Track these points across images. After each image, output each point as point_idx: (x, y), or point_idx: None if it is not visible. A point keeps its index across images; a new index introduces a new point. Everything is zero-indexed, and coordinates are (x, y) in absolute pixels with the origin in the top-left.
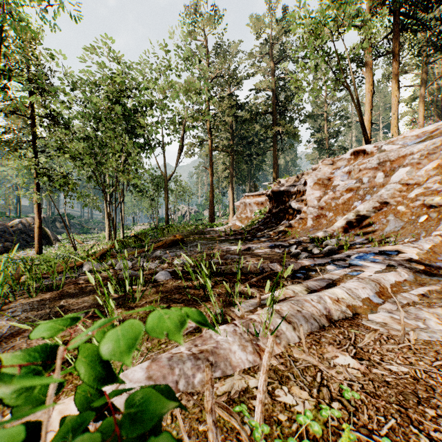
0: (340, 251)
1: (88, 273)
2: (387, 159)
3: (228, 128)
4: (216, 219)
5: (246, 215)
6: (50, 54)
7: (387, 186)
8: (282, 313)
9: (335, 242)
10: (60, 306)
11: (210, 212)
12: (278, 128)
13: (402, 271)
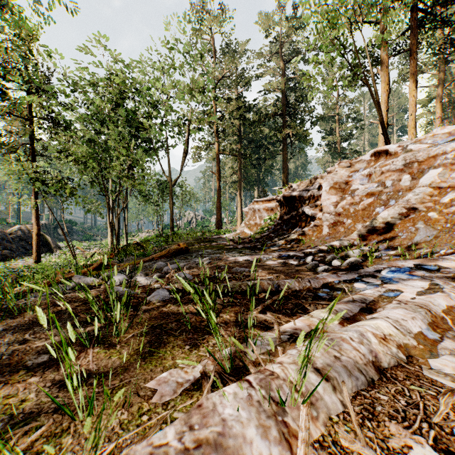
0: (363, 263)
1: (37, 309)
2: (414, 159)
3: (236, 131)
4: (223, 226)
5: (255, 221)
6: (48, 51)
7: (416, 190)
8: (314, 363)
9: (358, 253)
10: (23, 340)
11: (217, 218)
12: (288, 131)
13: (450, 291)
